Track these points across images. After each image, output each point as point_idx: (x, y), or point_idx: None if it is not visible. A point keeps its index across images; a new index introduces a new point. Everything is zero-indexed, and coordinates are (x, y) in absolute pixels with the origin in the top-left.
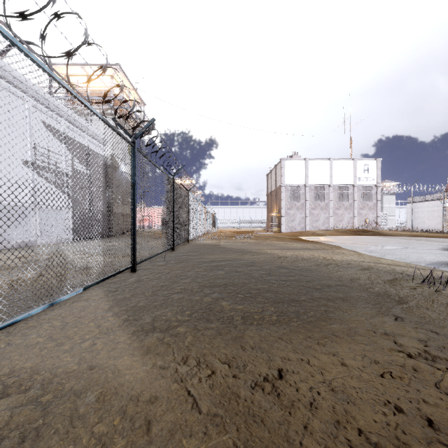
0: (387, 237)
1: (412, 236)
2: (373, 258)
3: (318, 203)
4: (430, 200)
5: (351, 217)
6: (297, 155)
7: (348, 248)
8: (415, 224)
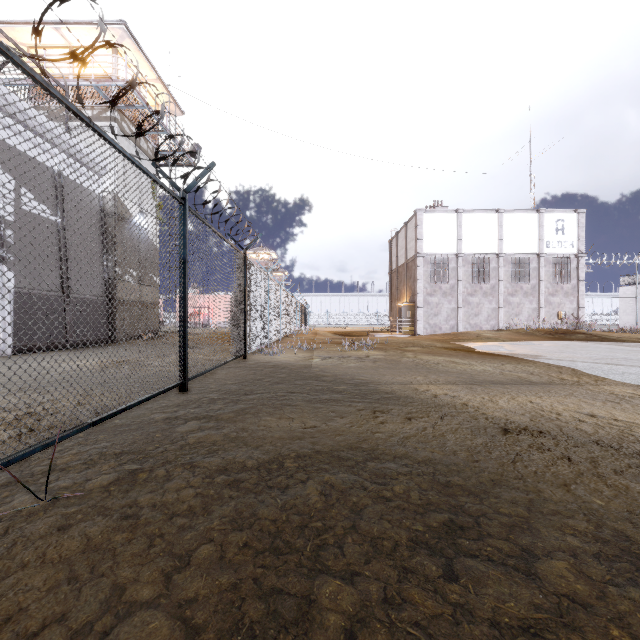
0: (626, 345)
1: None
2: None
3: (478, 285)
4: None
5: (535, 308)
6: (441, 206)
7: (620, 378)
8: (635, 320)
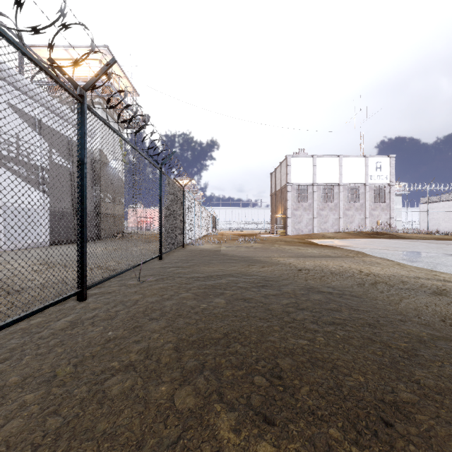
0: (408, 241)
1: (435, 240)
2: (425, 271)
3: (326, 203)
4: (444, 200)
5: (362, 218)
6: (303, 152)
7: (377, 255)
8: (429, 226)
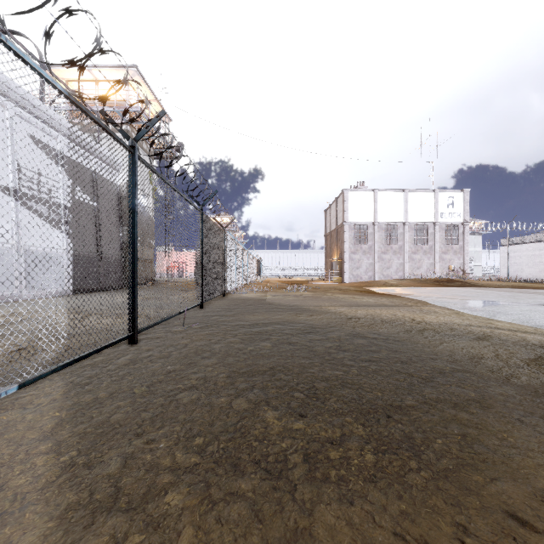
0: (481, 289)
1: (513, 288)
2: (481, 320)
3: (389, 245)
4: (529, 242)
5: (432, 263)
6: (363, 186)
7: (438, 304)
8: (511, 272)
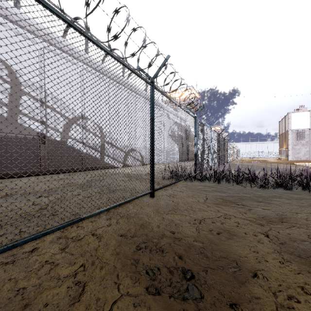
0: None
1: None
2: None
3: None
4: None
5: None
6: (303, 108)
7: None
8: None
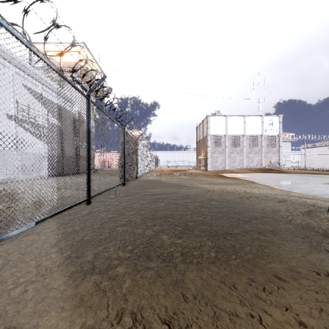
0: (288, 174)
1: (307, 174)
2: (284, 192)
3: (234, 148)
4: (318, 146)
5: (260, 159)
6: (219, 113)
7: (261, 183)
8: (307, 164)
